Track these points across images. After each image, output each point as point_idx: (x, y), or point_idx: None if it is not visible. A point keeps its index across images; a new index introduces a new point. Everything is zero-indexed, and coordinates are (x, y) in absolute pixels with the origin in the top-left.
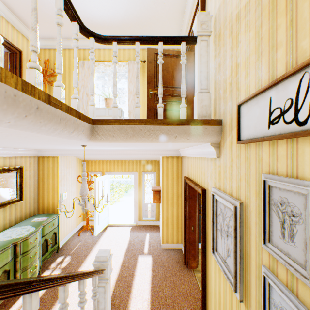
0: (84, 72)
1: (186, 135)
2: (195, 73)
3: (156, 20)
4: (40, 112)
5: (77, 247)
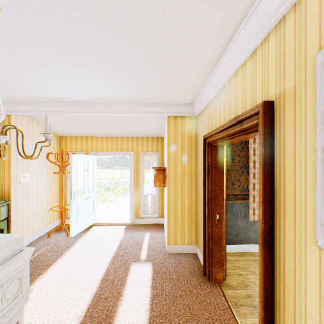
0: None
1: None
2: None
3: None
4: None
5: (40, 253)
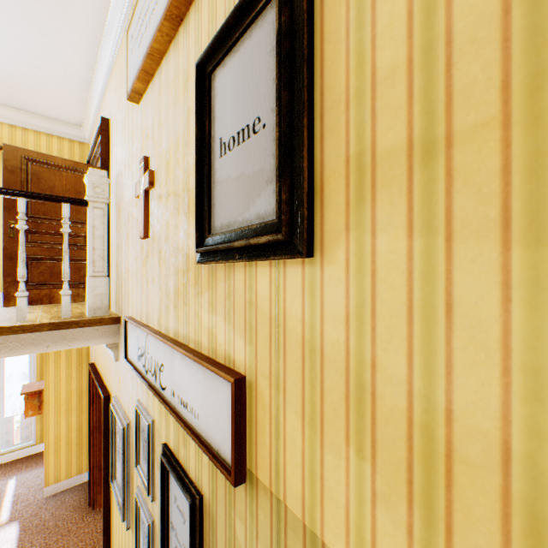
0: None
1: (66, 342)
2: (88, 246)
3: (29, 91)
4: None
5: None
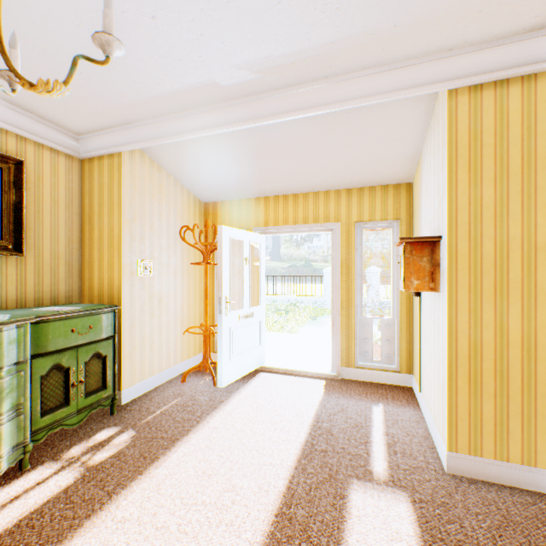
0: None
1: None
2: None
3: None
4: None
5: (164, 410)
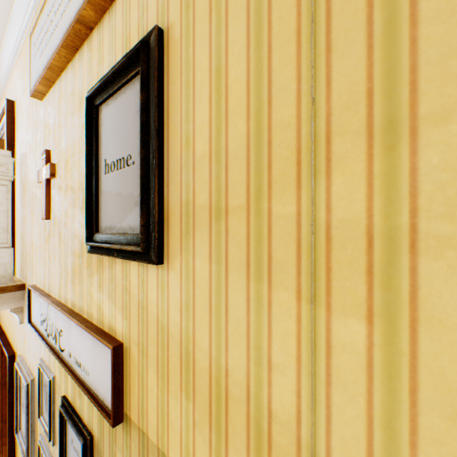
0: None
1: None
2: None
3: None
4: None
5: None
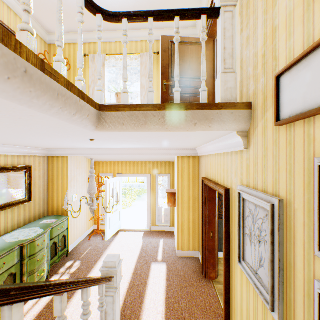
0: (94, 67)
1: (207, 122)
2: (218, 52)
3: (171, 5)
4: (30, 78)
5: (87, 252)
